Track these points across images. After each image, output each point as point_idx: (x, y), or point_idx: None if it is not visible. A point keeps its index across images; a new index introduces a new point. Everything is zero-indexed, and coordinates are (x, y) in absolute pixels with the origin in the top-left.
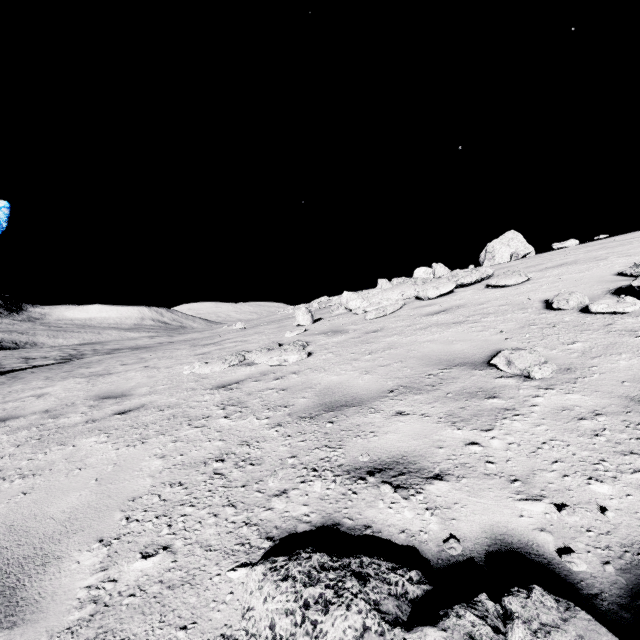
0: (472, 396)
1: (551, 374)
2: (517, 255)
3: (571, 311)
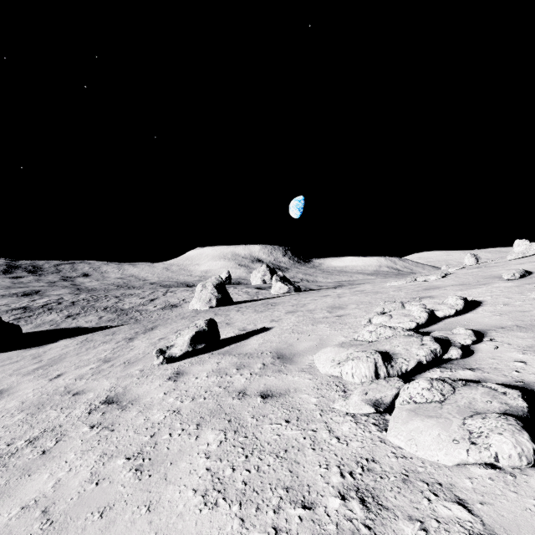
0: (476, 285)
1: (512, 277)
2: None
3: None
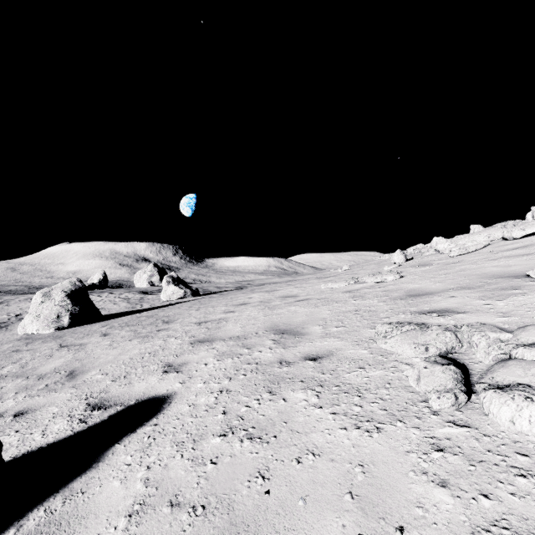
0: (502, 289)
1: None
2: None
3: None
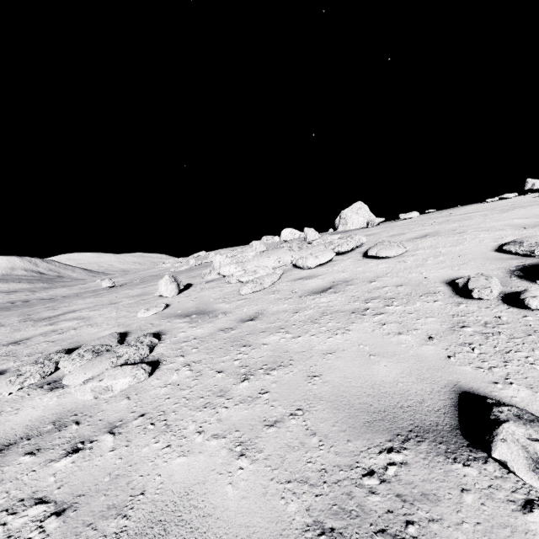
0: None
1: None
2: (373, 223)
3: (493, 302)
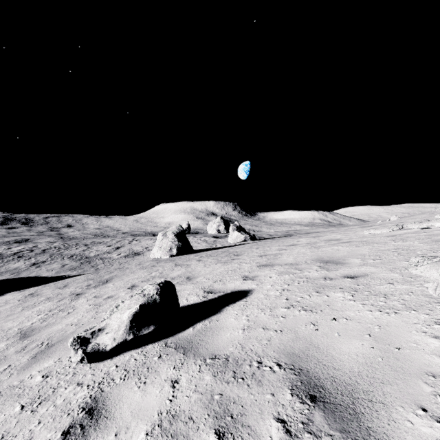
0: None
1: None
2: None
3: None
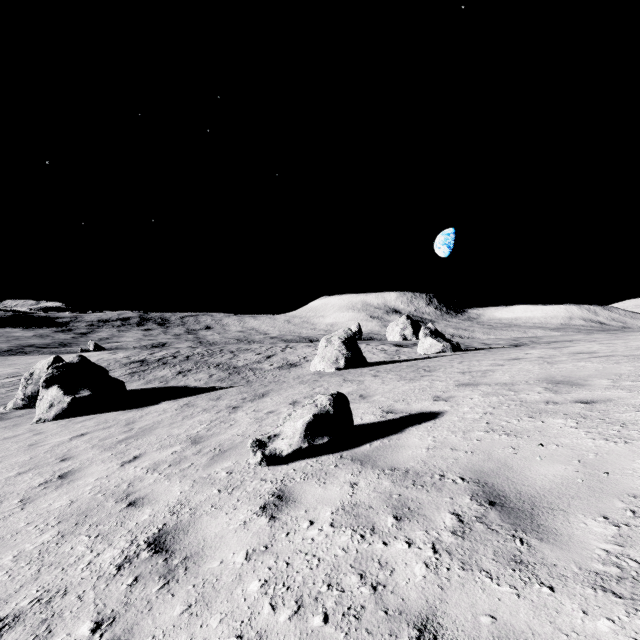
0: None
1: None
2: None
3: None
